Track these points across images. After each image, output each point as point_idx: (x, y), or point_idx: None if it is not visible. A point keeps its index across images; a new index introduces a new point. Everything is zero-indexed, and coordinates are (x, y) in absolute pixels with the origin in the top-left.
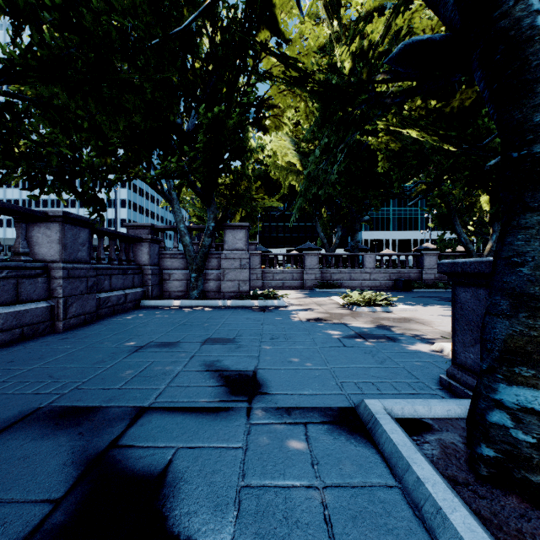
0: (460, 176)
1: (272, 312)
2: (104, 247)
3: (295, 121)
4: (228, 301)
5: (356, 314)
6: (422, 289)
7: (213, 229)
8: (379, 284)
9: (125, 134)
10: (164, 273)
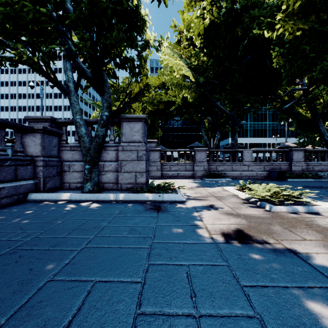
0: None
1: (167, 213)
2: None
3: (188, 43)
4: (120, 195)
5: (280, 218)
6: (294, 179)
7: (106, 118)
8: (255, 174)
9: None
10: (64, 165)
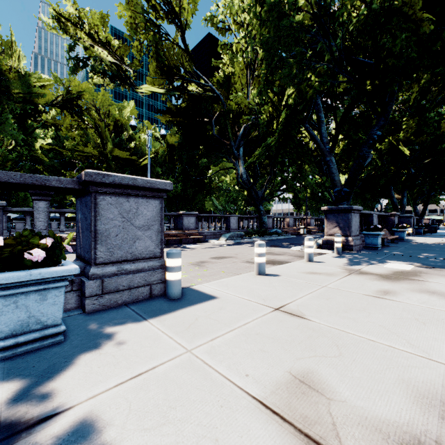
0: None
1: None
2: None
3: None
4: None
5: None
6: None
7: None
8: None
9: None
10: None
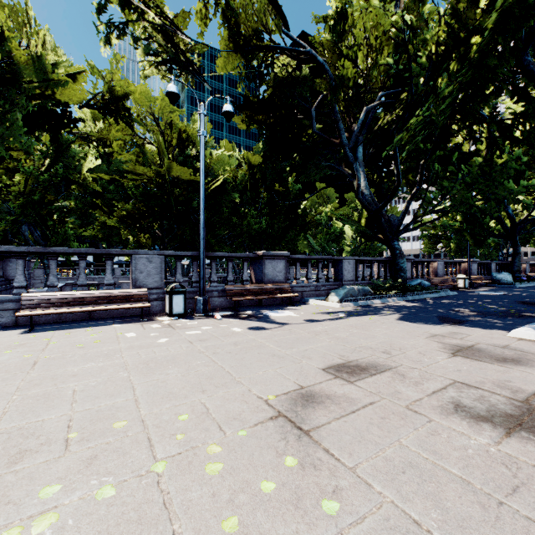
0: None
1: None
2: None
3: None
4: None
5: None
6: None
7: None
8: None
9: None
10: None
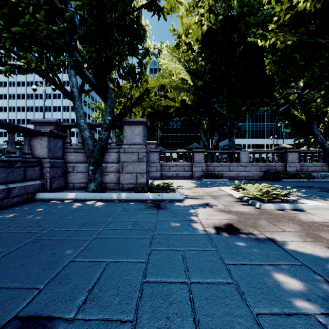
0: (328, 84)
1: (166, 210)
2: (5, 141)
3: (186, 47)
4: (122, 194)
5: (267, 214)
6: (289, 179)
7: (109, 122)
8: (252, 175)
9: (6, 14)
10: (69, 166)
